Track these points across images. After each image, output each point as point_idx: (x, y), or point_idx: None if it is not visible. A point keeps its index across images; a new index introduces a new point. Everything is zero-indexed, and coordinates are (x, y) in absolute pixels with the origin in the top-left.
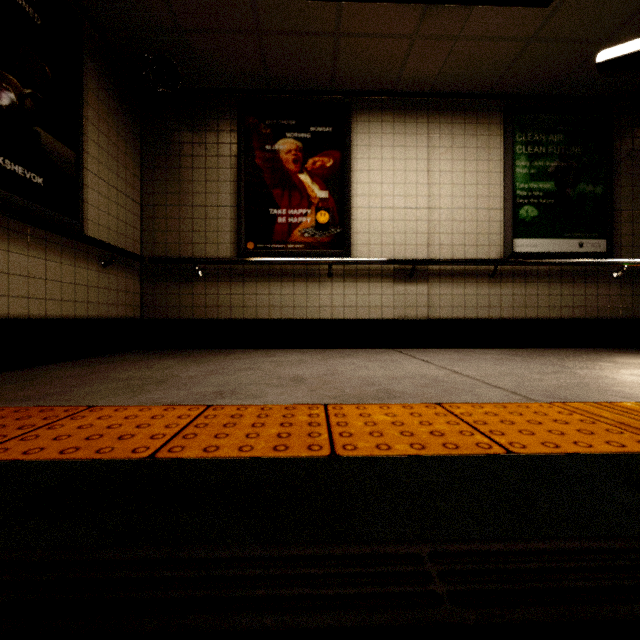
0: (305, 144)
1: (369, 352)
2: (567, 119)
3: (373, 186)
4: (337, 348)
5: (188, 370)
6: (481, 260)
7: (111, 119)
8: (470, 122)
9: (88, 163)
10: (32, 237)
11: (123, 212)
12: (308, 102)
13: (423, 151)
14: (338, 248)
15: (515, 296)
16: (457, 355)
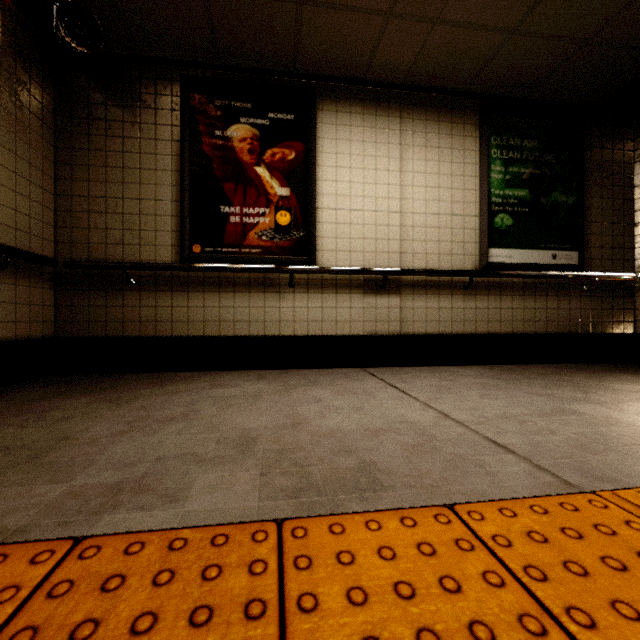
0: (263, 132)
1: (337, 375)
2: (541, 124)
3: (341, 185)
4: (300, 368)
5: (95, 422)
6: (457, 271)
7: (5, 80)
8: (445, 120)
9: None
10: None
11: (25, 202)
12: (266, 83)
13: (395, 149)
14: (301, 254)
15: (490, 310)
16: (435, 379)
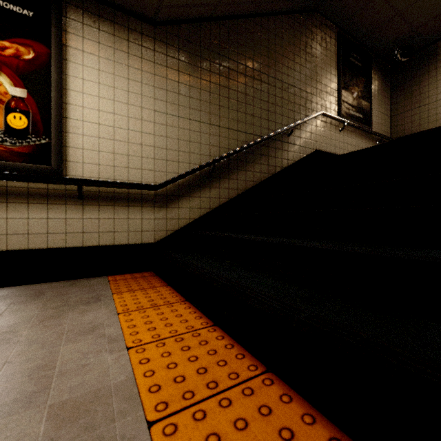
0: None
1: None
2: None
3: None
4: None
5: None
6: None
7: (379, 85)
8: None
9: (372, 106)
10: (359, 135)
11: (383, 122)
12: None
13: None
14: None
15: None
16: None
